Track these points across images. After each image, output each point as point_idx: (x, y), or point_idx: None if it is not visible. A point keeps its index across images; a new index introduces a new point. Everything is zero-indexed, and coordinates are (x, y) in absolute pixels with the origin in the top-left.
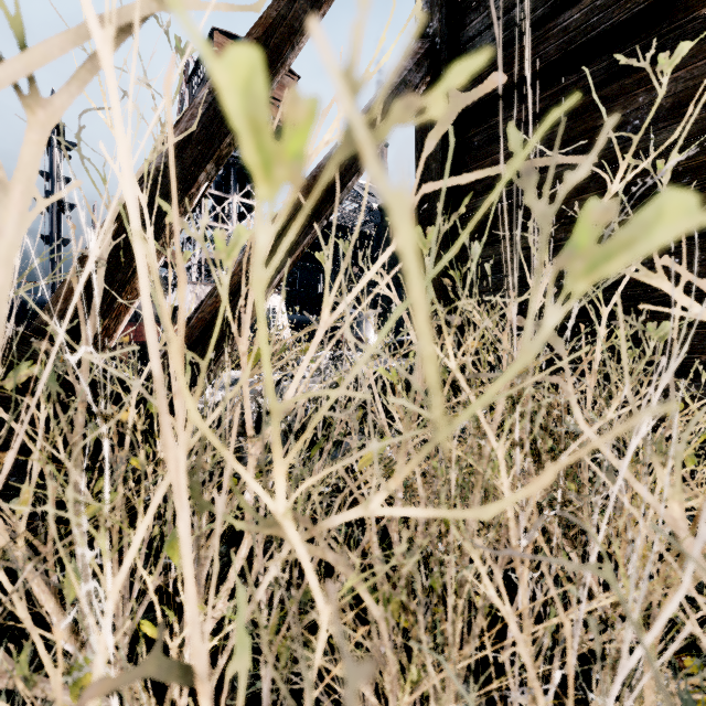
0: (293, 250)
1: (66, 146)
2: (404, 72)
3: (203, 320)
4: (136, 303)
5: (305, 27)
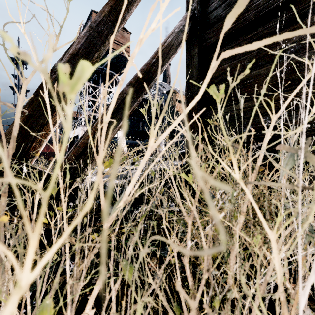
0: (129, 109)
1: (25, 63)
2: (181, 26)
3: (84, 143)
4: (50, 135)
5: (134, 1)
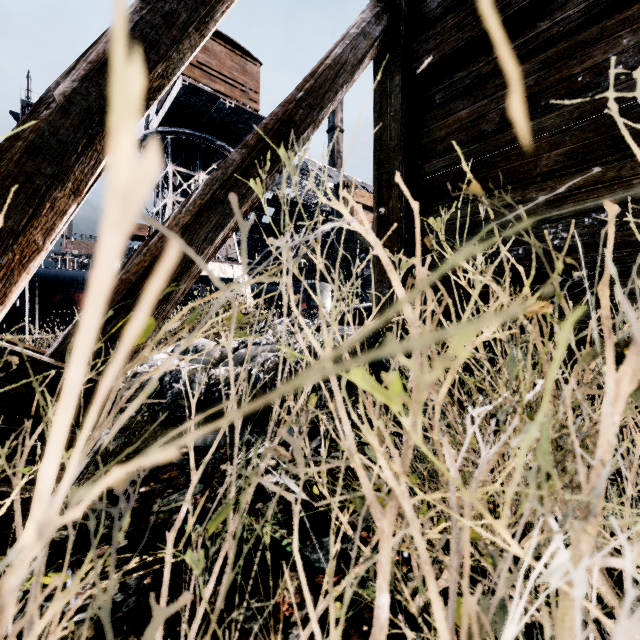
0: (240, 205)
1: None
2: (363, 23)
3: (127, 282)
4: (37, 260)
5: None
